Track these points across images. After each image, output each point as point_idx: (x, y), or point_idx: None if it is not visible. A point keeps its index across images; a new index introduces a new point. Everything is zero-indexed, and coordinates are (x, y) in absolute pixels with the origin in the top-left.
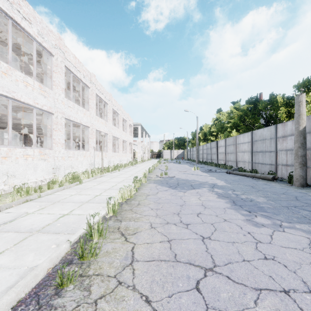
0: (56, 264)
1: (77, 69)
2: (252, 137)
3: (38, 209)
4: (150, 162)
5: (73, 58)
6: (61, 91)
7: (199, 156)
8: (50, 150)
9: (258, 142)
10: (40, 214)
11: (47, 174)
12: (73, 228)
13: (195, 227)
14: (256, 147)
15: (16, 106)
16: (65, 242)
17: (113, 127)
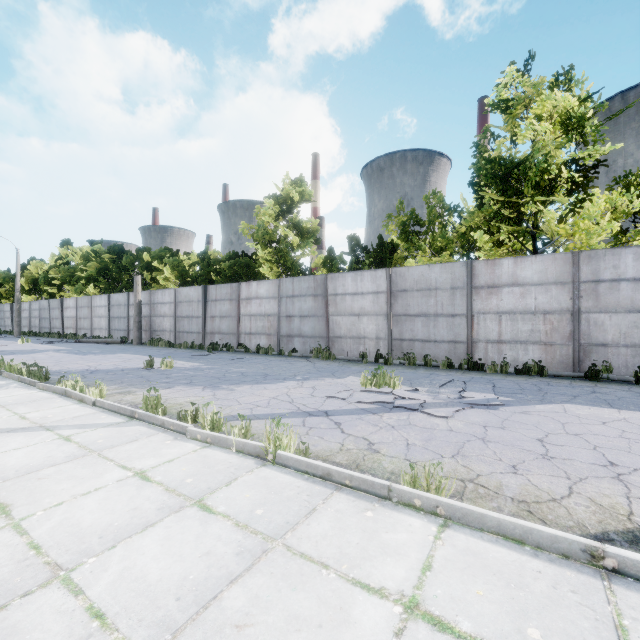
0: None
1: None
2: (110, 301)
3: None
4: None
5: None
6: None
7: (21, 323)
8: None
9: (115, 307)
10: None
11: None
12: None
13: (50, 359)
14: (114, 312)
15: None
16: None
17: None
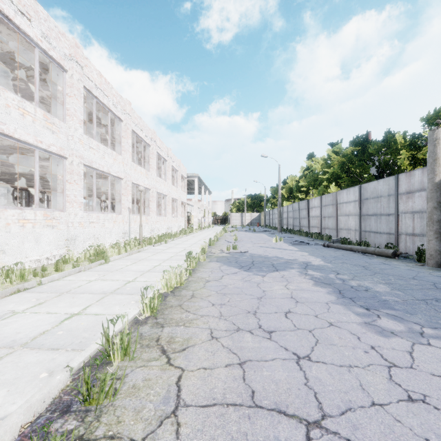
0: (40, 413)
1: (103, 93)
2: (361, 193)
3: (32, 305)
4: (212, 229)
5: (97, 75)
6: (78, 124)
7: (282, 222)
8: (62, 212)
9: (370, 200)
10: (34, 313)
11: (57, 249)
12: (82, 340)
13: (283, 336)
14: (367, 208)
15: (10, 146)
16: (61, 369)
17: (158, 179)
